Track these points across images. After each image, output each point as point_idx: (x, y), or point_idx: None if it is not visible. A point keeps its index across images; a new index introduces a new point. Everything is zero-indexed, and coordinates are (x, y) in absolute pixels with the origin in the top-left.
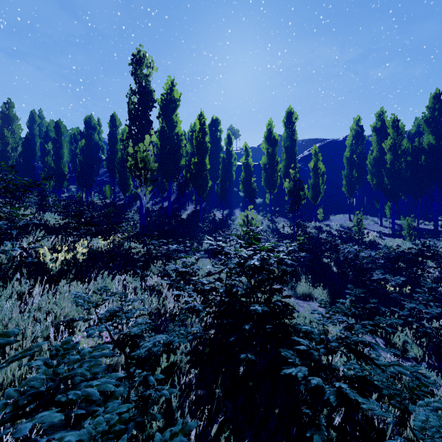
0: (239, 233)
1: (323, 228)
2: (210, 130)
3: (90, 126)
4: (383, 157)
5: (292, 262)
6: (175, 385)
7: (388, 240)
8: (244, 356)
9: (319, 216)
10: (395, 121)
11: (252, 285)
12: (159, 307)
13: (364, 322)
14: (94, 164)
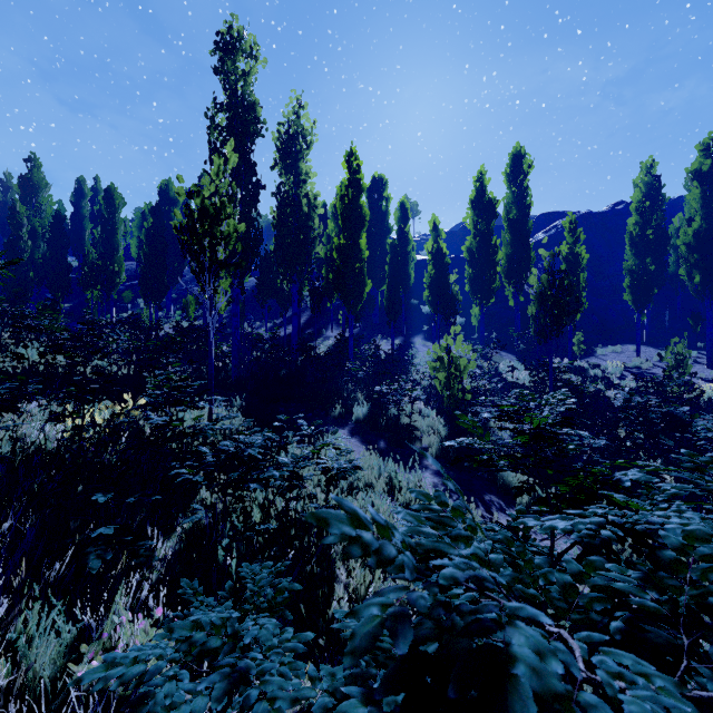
0: (426, 383)
1: (590, 371)
2: (369, 199)
3: (167, 198)
4: None
5: None
6: None
7: None
8: None
9: (576, 349)
10: None
11: None
12: None
13: None
14: (174, 261)
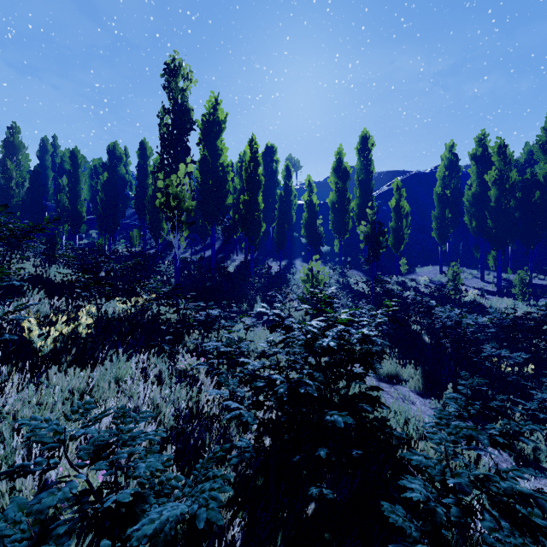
0: (301, 291)
1: (408, 283)
2: (264, 161)
3: (114, 156)
4: (485, 193)
5: (383, 341)
6: (210, 542)
7: (494, 300)
8: (317, 491)
9: (402, 268)
10: (501, 146)
11: (323, 370)
12: (191, 405)
13: (491, 432)
14: (119, 203)
